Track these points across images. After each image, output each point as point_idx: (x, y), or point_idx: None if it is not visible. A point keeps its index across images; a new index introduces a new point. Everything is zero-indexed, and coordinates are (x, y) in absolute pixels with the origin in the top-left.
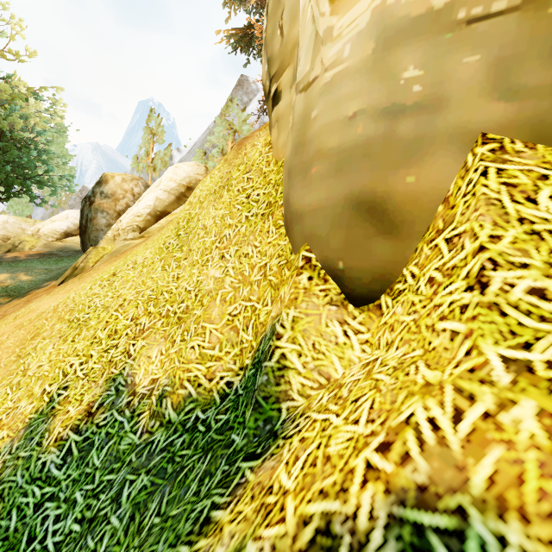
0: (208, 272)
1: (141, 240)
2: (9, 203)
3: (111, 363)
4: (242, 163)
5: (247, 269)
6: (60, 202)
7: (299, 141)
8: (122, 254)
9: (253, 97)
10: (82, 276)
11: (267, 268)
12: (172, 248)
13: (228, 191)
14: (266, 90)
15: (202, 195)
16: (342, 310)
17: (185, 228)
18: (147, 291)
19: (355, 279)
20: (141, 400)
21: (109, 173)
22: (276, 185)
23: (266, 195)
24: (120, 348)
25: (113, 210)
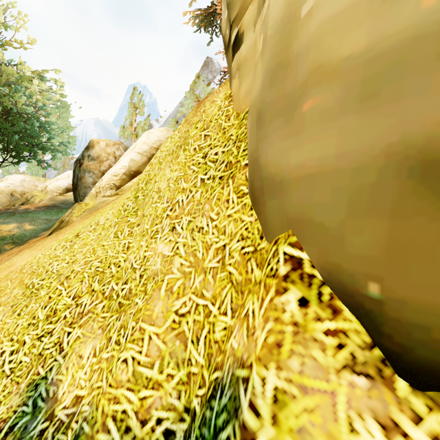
0: (156, 247)
1: (116, 197)
2: (28, 166)
3: (40, 358)
4: (200, 120)
5: (201, 249)
6: (65, 164)
7: (277, 61)
8: (96, 211)
9: (216, 75)
10: (59, 232)
11: (226, 253)
12: (128, 212)
13: (184, 151)
14: (226, 40)
15: (162, 156)
16: (383, 392)
17: (142, 190)
18: (96, 261)
19: (413, 325)
20: (55, 433)
21: (95, 140)
22: (237, 141)
23: (226, 153)
24: (54, 337)
25: (98, 170)
